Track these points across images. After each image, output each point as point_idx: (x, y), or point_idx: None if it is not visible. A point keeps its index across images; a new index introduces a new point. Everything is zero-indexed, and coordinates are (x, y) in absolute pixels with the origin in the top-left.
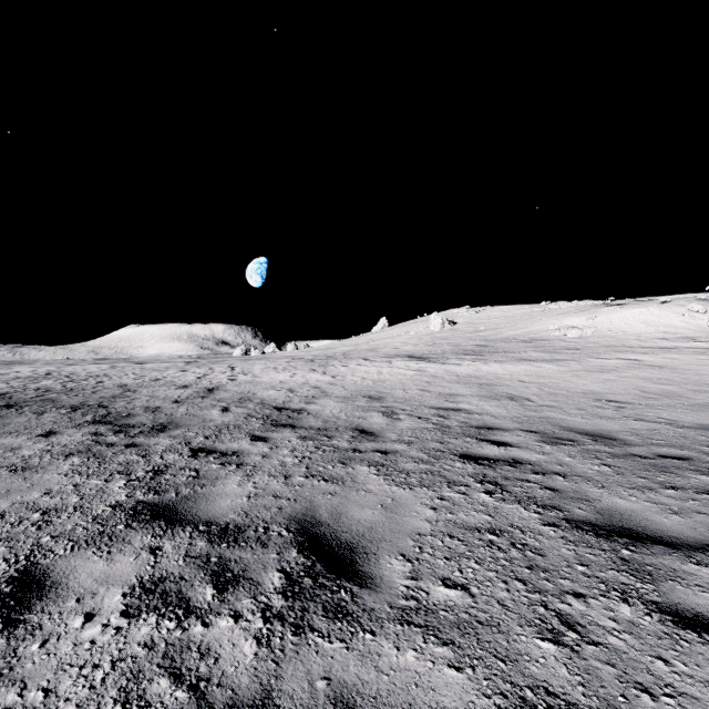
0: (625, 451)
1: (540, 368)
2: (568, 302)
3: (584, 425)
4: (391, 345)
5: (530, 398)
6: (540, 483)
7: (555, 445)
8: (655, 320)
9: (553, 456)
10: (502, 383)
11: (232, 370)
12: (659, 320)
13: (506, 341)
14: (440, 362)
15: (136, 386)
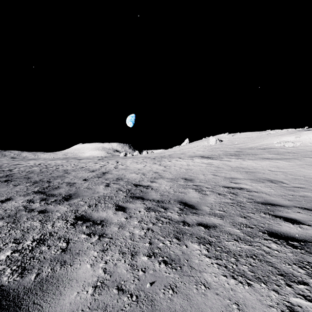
0: None
1: (277, 163)
2: (281, 130)
3: None
4: (191, 151)
5: (283, 181)
6: None
7: None
8: None
9: None
10: (259, 171)
11: (117, 163)
12: None
13: (251, 149)
14: (219, 159)
15: (71, 170)
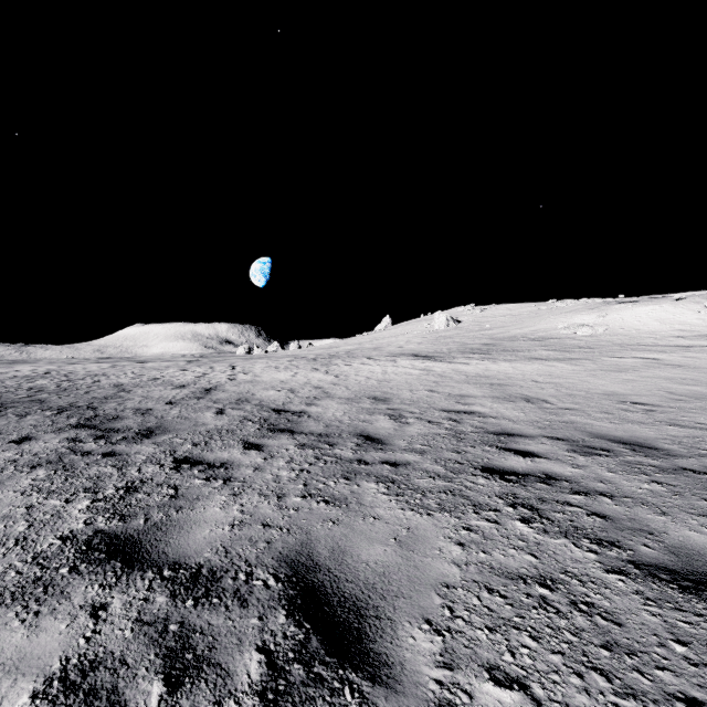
0: (673, 464)
1: (552, 367)
2: (576, 300)
3: (615, 432)
4: (395, 343)
5: (547, 399)
6: (584, 507)
7: (589, 456)
8: (669, 318)
9: (590, 471)
10: (514, 384)
11: (232, 369)
12: (674, 318)
13: (514, 340)
14: (447, 361)
15: (132, 385)
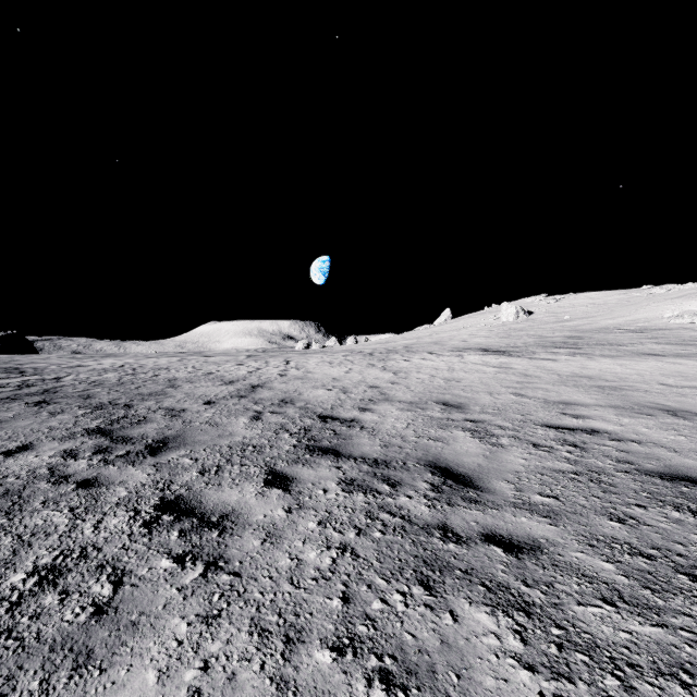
0: None
1: (679, 365)
2: (679, 285)
3: None
4: (458, 337)
5: None
6: None
7: None
8: None
9: None
10: (634, 387)
11: (286, 364)
12: None
13: (607, 331)
14: (526, 357)
15: (184, 380)
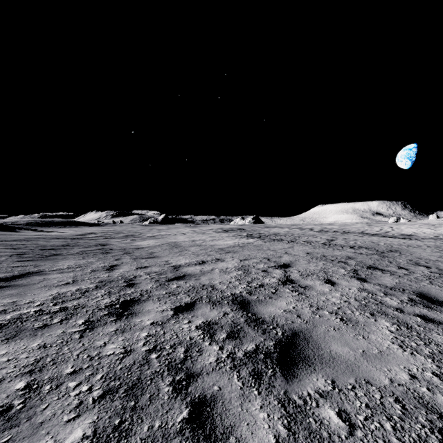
0: None
1: None
2: None
3: None
4: None
5: None
6: None
7: None
8: None
9: None
10: None
11: (391, 228)
12: None
13: None
14: None
15: (362, 231)
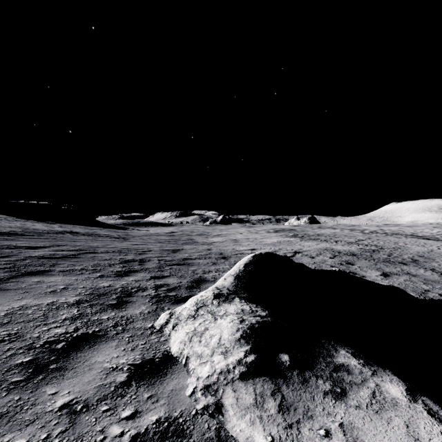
0: None
1: None
2: None
3: None
4: None
5: None
6: None
7: None
8: None
9: None
10: None
11: None
12: None
13: None
14: None
15: (416, 233)
